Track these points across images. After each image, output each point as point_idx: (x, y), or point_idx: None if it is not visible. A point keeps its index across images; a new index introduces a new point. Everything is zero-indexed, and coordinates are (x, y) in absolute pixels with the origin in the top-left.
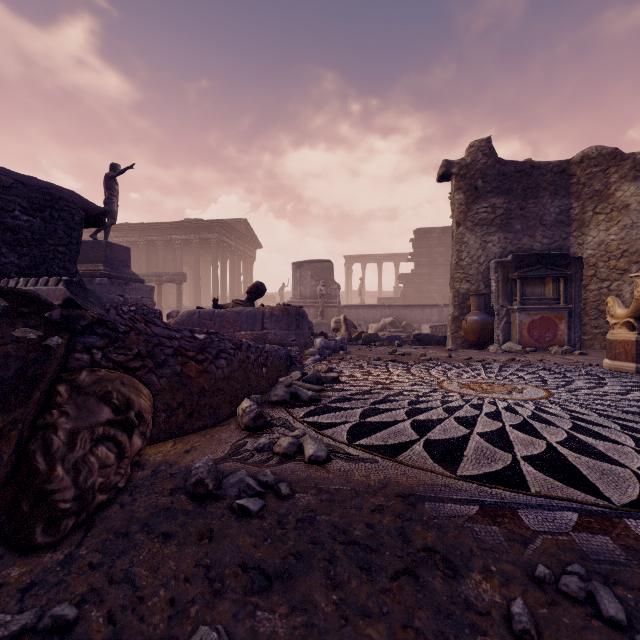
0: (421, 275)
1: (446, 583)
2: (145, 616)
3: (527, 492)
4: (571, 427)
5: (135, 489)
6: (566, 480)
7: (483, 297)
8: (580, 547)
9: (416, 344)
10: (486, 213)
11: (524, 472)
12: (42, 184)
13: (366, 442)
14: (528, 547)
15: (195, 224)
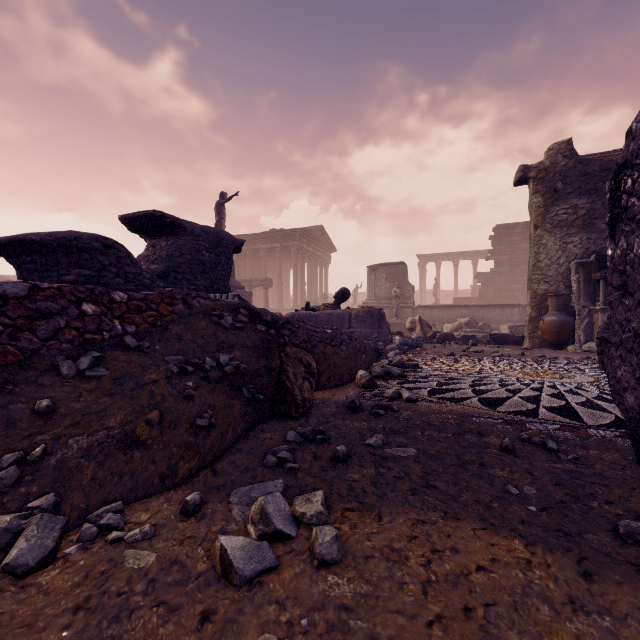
0: (501, 273)
1: (477, 438)
2: (350, 434)
3: (535, 418)
4: (594, 397)
5: (317, 406)
6: (565, 416)
7: (562, 298)
8: (552, 434)
9: (492, 343)
10: (566, 214)
11: (539, 412)
12: (214, 231)
13: (440, 396)
14: (523, 432)
15: (278, 234)
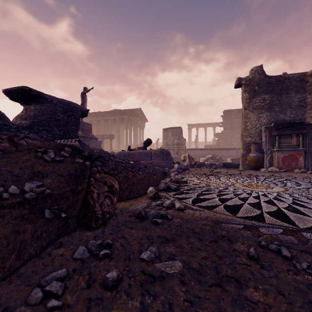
0: (227, 133)
1: (228, 244)
2: (131, 245)
3: (264, 222)
4: (291, 202)
5: (116, 215)
6: (282, 220)
7: (258, 144)
8: (280, 239)
9: (223, 167)
10: (260, 103)
11: (264, 216)
12: (67, 102)
13: (199, 204)
14: (260, 237)
15: (117, 112)
